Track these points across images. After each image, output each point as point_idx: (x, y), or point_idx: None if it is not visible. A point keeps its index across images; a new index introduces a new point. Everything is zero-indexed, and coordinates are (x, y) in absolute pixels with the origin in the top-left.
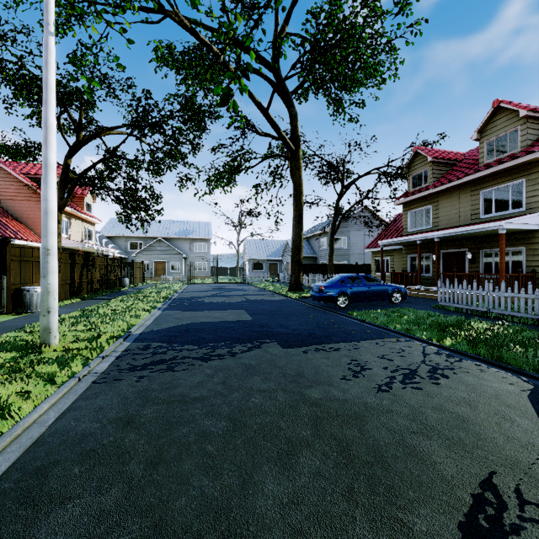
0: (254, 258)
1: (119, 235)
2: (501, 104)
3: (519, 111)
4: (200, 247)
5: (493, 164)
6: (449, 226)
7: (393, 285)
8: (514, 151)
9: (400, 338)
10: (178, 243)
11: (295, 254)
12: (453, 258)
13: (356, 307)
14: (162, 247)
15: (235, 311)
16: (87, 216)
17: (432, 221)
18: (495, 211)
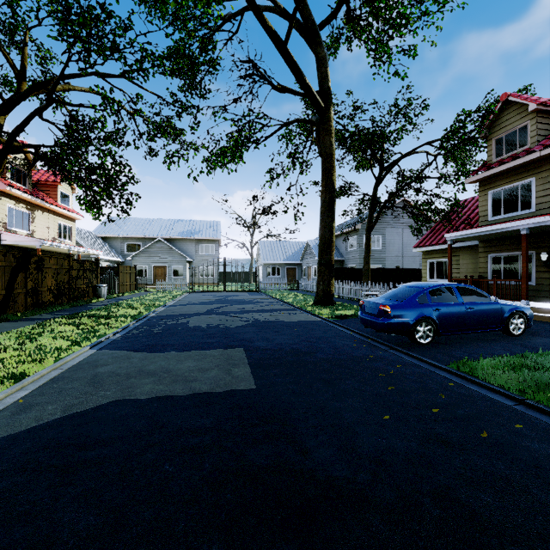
0: (269, 261)
1: (114, 235)
2: None
3: None
4: (207, 249)
5: None
6: None
7: (511, 304)
8: None
9: None
10: (182, 245)
11: (323, 254)
12: None
13: (452, 345)
14: (162, 249)
15: (226, 352)
16: (59, 209)
17: (536, 201)
18: None
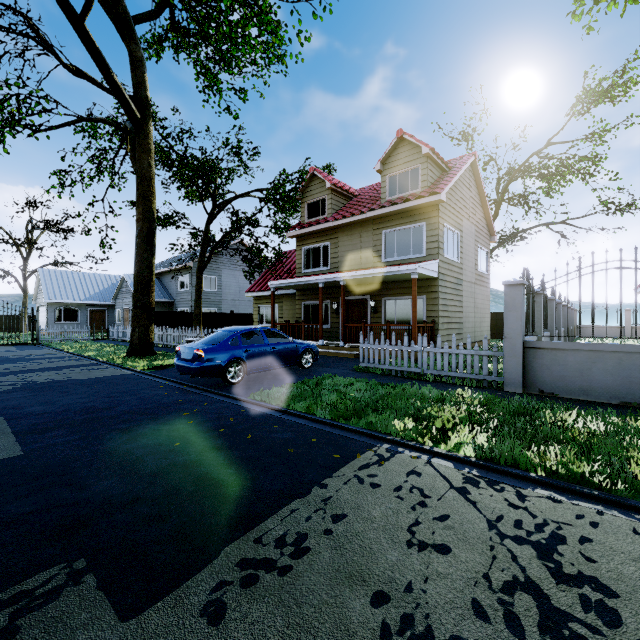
0: (60, 300)
1: None
2: (405, 136)
3: (420, 148)
4: None
5: (398, 201)
6: (350, 269)
7: (304, 343)
8: (416, 190)
9: (375, 446)
10: None
11: (140, 294)
12: (354, 307)
13: (258, 381)
14: None
15: None
16: None
17: (331, 261)
18: (397, 255)
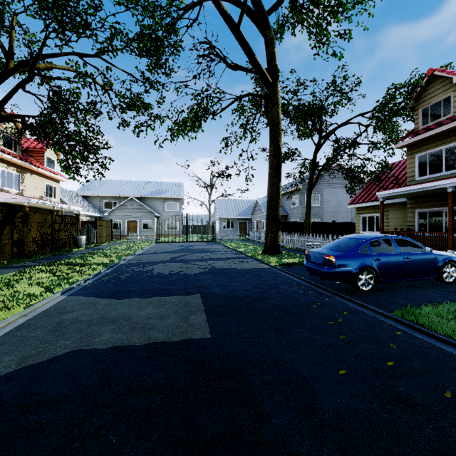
0: (224, 216)
1: (93, 194)
2: None
3: None
4: (172, 206)
5: None
6: None
7: (443, 254)
8: None
9: None
10: (151, 203)
11: (271, 209)
12: None
13: (391, 292)
14: (134, 206)
15: (185, 299)
16: (45, 171)
17: None
18: None
